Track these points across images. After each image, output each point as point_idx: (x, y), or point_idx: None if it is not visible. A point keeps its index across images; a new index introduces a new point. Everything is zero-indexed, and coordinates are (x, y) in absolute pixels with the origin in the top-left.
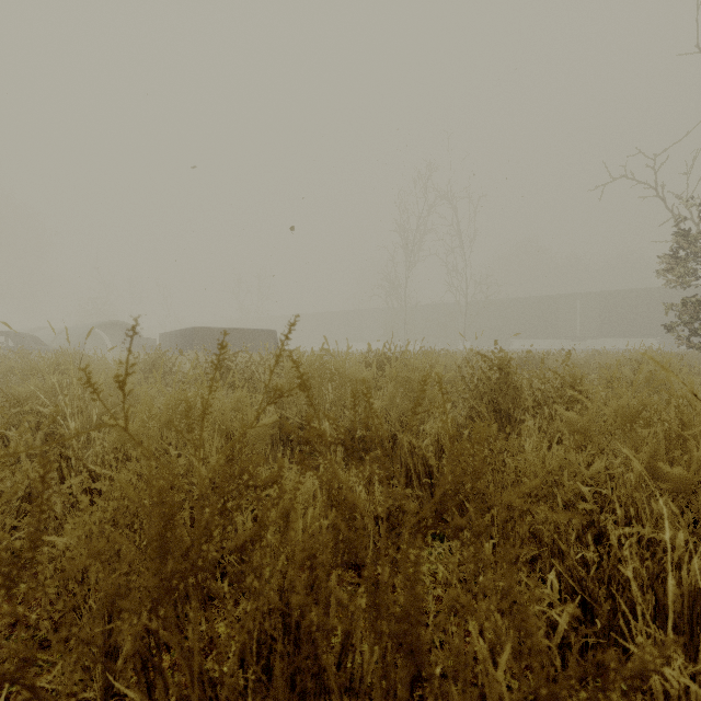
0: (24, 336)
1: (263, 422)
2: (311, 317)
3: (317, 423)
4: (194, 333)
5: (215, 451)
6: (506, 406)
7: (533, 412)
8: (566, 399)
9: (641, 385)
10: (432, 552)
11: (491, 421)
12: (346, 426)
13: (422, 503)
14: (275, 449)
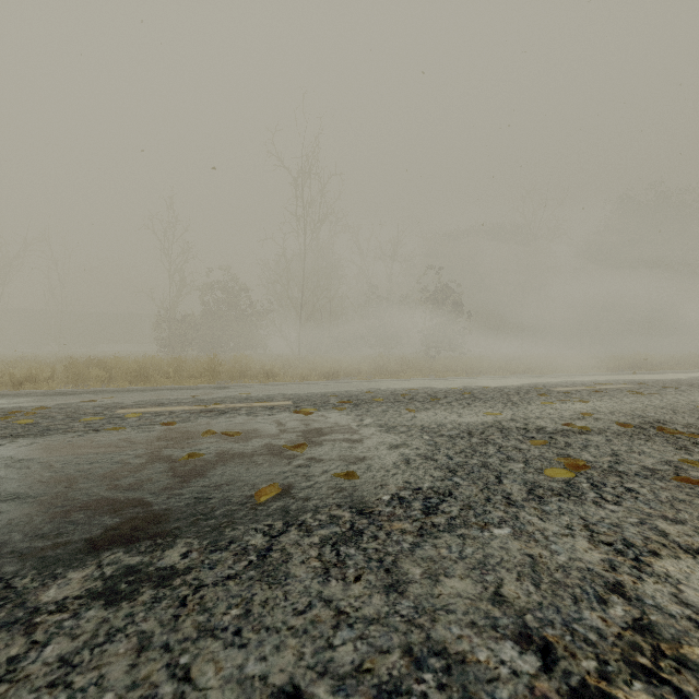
0: None
1: None
2: None
3: None
4: None
5: None
6: None
7: None
8: None
9: None
10: None
11: None
12: None
13: None
14: None
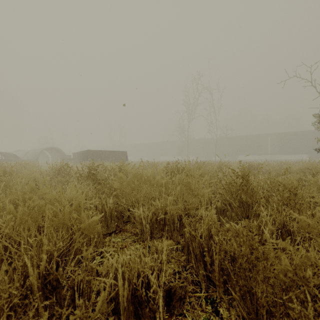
0: (9, 154)
1: (92, 219)
2: (144, 144)
3: (136, 209)
4: (87, 153)
5: (45, 251)
6: (246, 199)
7: (265, 205)
8: (286, 198)
9: (319, 184)
10: (205, 319)
11: (237, 207)
12: (153, 211)
13: (198, 275)
14: (113, 222)
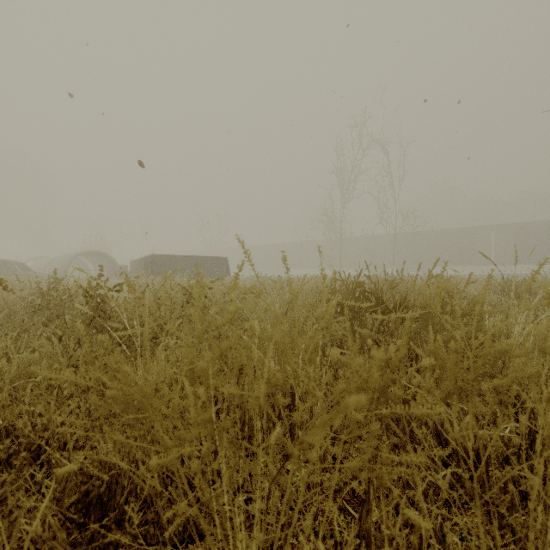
0: (10, 263)
1: None
2: (261, 248)
3: None
4: (153, 260)
5: None
6: None
7: None
8: None
9: None
10: None
11: None
12: None
13: None
14: None
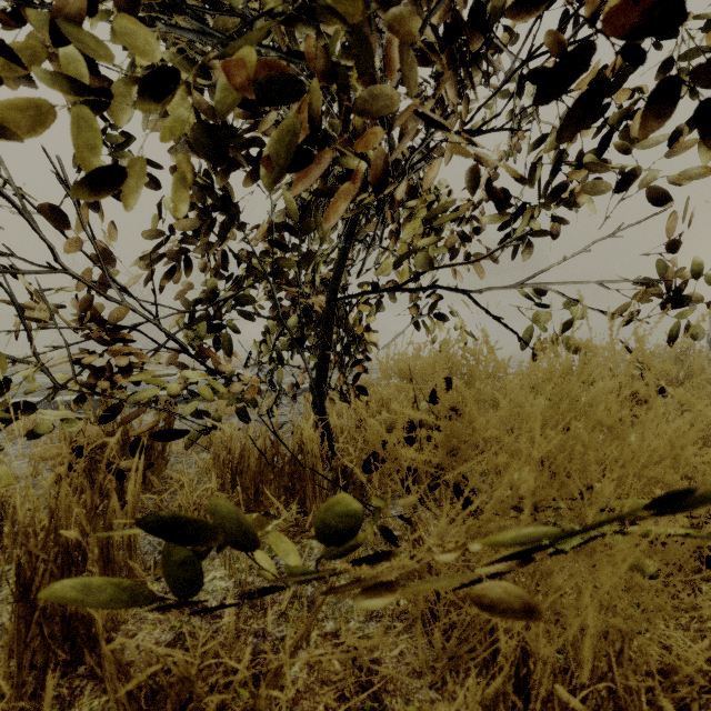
0: None
1: None
2: None
3: None
4: None
5: None
6: None
7: None
8: None
9: None
10: None
11: None
12: None
13: None
14: None
